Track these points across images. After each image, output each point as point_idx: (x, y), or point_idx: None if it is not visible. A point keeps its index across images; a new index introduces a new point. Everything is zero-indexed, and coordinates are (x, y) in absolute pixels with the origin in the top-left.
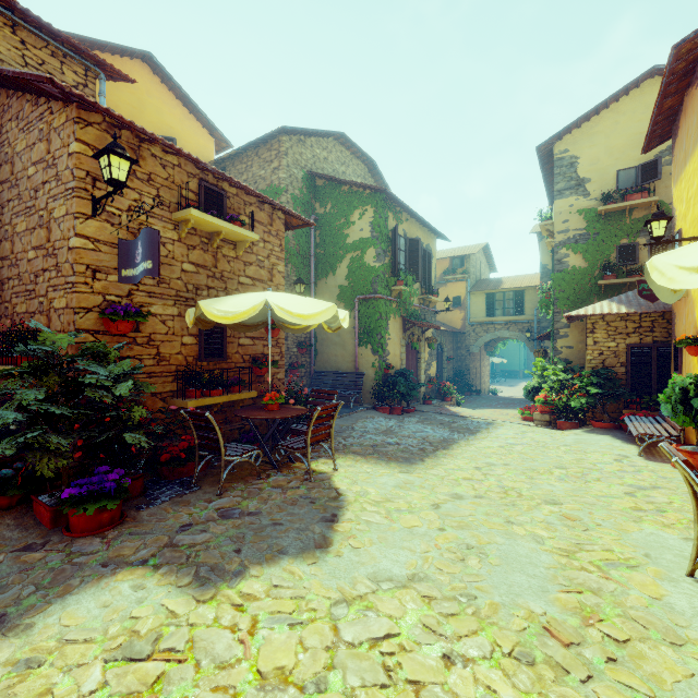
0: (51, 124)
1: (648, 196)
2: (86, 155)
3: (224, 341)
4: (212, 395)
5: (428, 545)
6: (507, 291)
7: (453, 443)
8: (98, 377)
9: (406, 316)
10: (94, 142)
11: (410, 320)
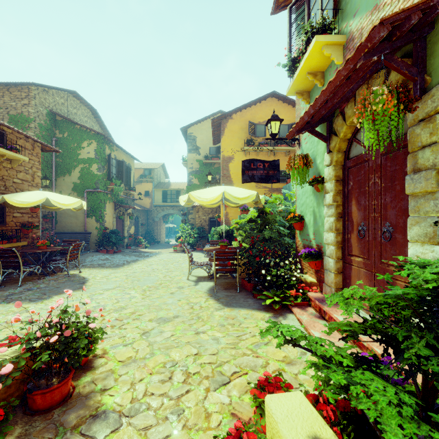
0: None
1: (219, 159)
2: None
3: (4, 215)
4: None
5: (121, 282)
6: (173, 190)
7: (138, 260)
8: None
9: (116, 202)
10: None
11: (118, 204)
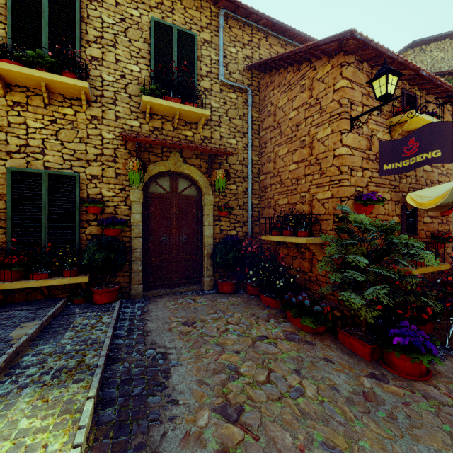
0: (313, 77)
1: None
2: (347, 87)
3: (416, 220)
4: (419, 265)
5: None
6: None
7: None
8: (414, 250)
9: None
10: (350, 77)
11: None
